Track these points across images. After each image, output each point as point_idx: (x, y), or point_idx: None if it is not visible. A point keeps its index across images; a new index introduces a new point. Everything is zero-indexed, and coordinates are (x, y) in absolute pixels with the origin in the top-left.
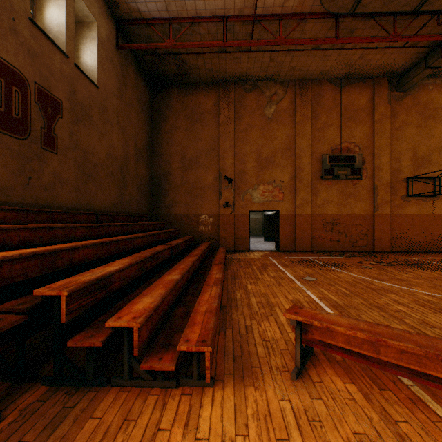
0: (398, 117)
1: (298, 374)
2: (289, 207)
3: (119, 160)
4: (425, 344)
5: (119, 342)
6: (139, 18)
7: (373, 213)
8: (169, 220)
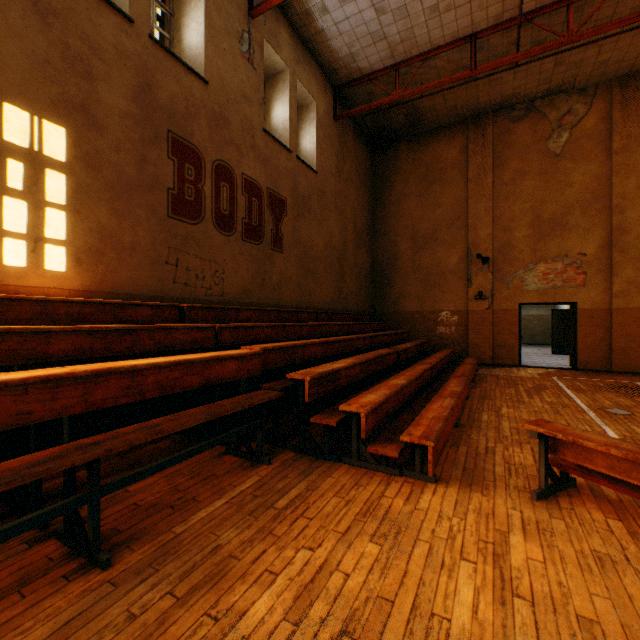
0: None
1: (540, 496)
2: (596, 297)
3: (337, 249)
4: None
5: (345, 436)
6: (358, 77)
7: None
8: (395, 319)
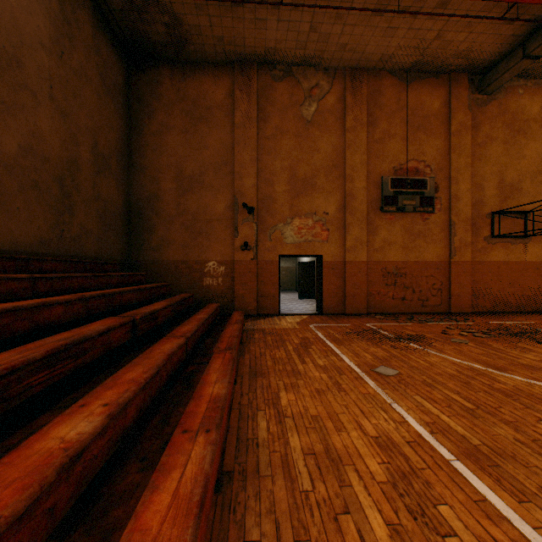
0: (481, 129)
1: None
2: (336, 251)
3: (56, 164)
4: None
5: None
6: None
7: (450, 260)
8: (157, 269)
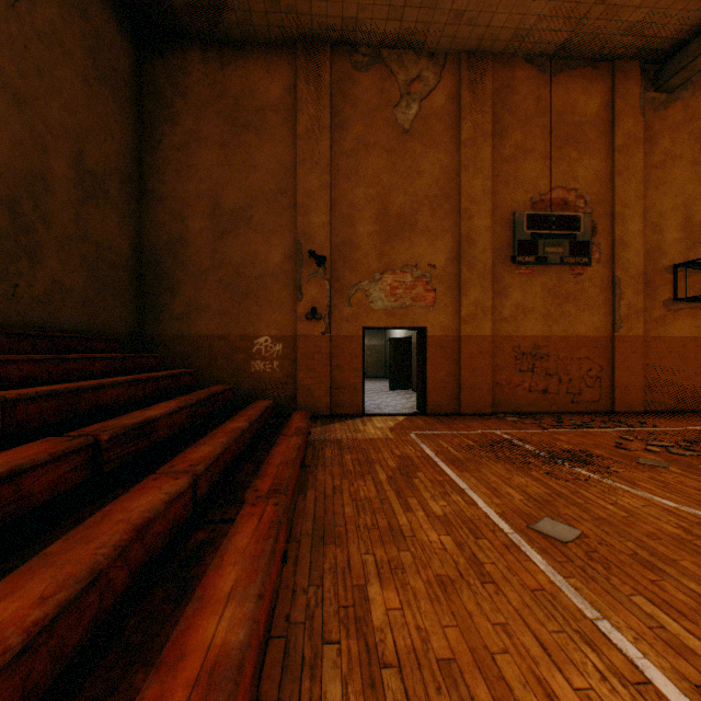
0: (659, 143)
1: None
2: (446, 321)
3: (1, 177)
4: None
5: None
6: None
7: (613, 335)
8: (182, 349)
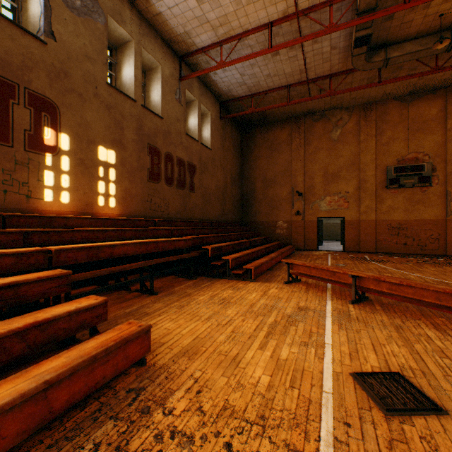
0: None
1: (286, 283)
2: (353, 214)
3: (221, 188)
4: (317, 265)
5: (225, 273)
6: (233, 99)
7: (446, 218)
8: (254, 225)
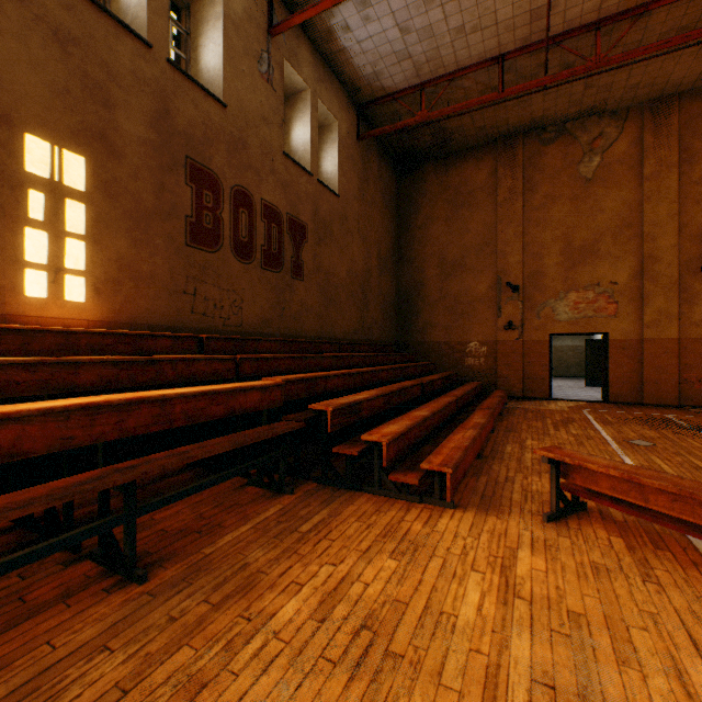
0: None
1: (551, 518)
2: (627, 327)
3: (360, 276)
4: (687, 486)
5: (368, 468)
6: (383, 96)
7: None
8: (422, 350)
